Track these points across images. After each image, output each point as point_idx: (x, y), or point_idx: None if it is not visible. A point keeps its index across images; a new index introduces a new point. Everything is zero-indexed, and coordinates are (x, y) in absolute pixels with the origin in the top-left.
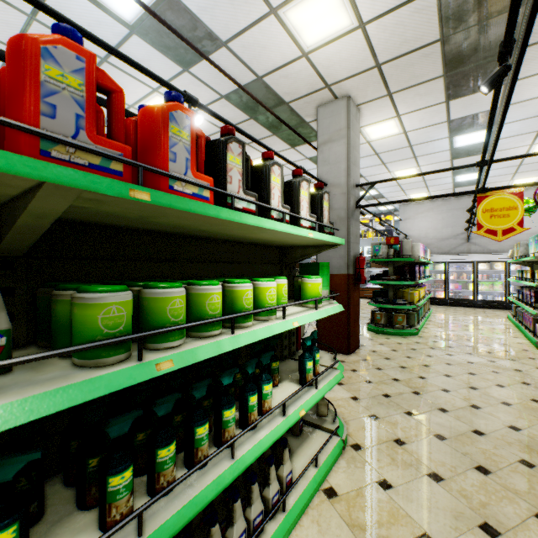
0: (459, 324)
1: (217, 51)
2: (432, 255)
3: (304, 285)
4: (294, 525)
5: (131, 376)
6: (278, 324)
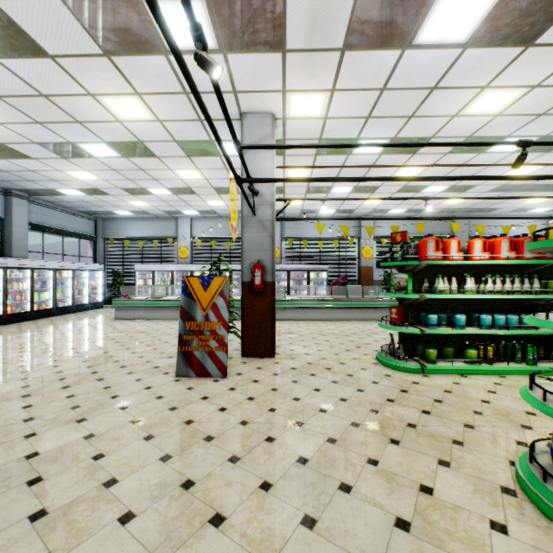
0: None
1: None
2: None
3: None
4: None
5: None
6: None
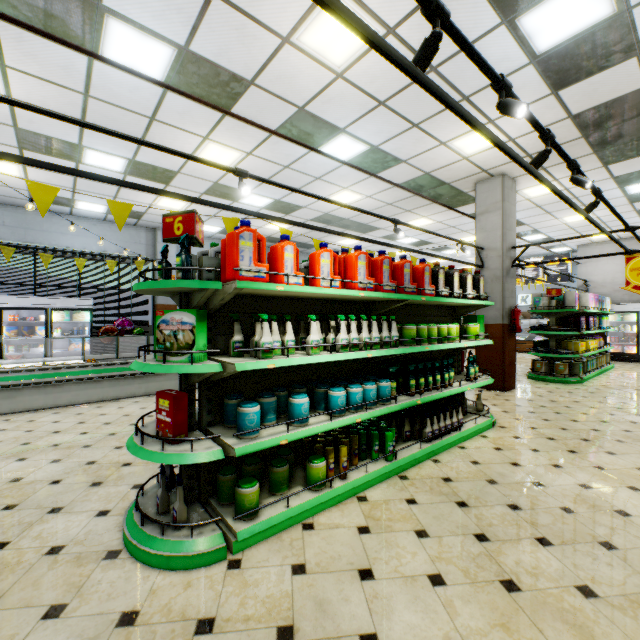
0: (639, 378)
1: (397, 165)
2: (619, 304)
3: (468, 328)
4: (465, 440)
5: (421, 349)
6: (458, 344)
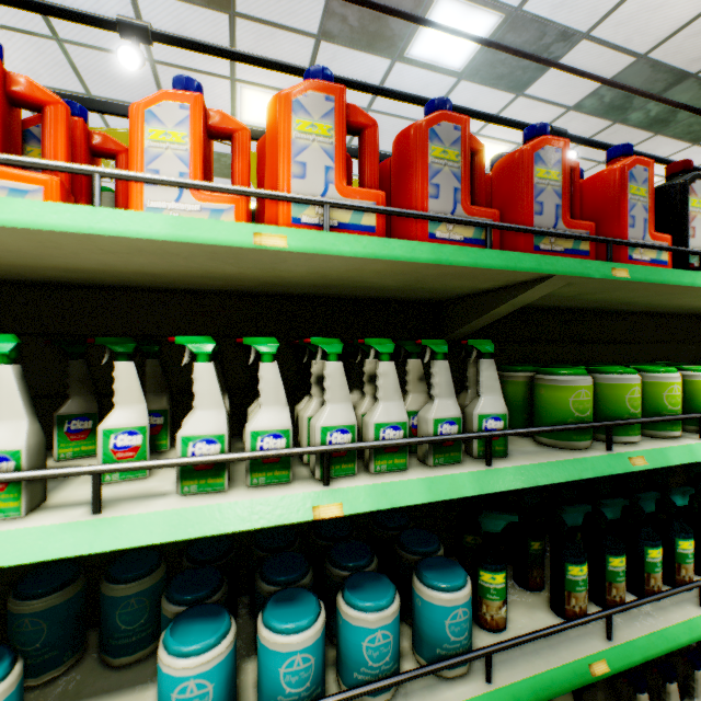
0: None
1: (570, 51)
2: None
3: None
4: None
5: (608, 464)
6: None
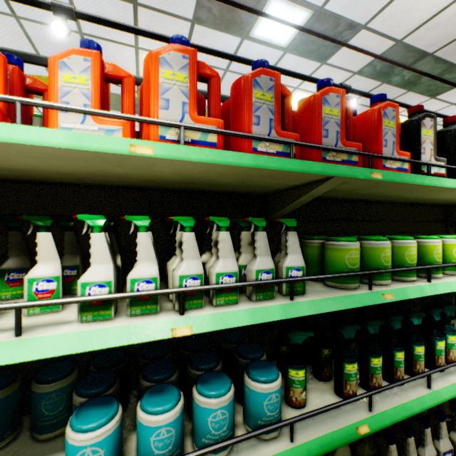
0: None
1: (355, 36)
2: None
3: None
4: None
5: (369, 298)
6: None
